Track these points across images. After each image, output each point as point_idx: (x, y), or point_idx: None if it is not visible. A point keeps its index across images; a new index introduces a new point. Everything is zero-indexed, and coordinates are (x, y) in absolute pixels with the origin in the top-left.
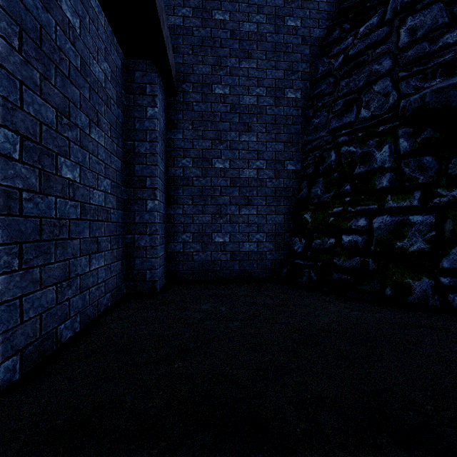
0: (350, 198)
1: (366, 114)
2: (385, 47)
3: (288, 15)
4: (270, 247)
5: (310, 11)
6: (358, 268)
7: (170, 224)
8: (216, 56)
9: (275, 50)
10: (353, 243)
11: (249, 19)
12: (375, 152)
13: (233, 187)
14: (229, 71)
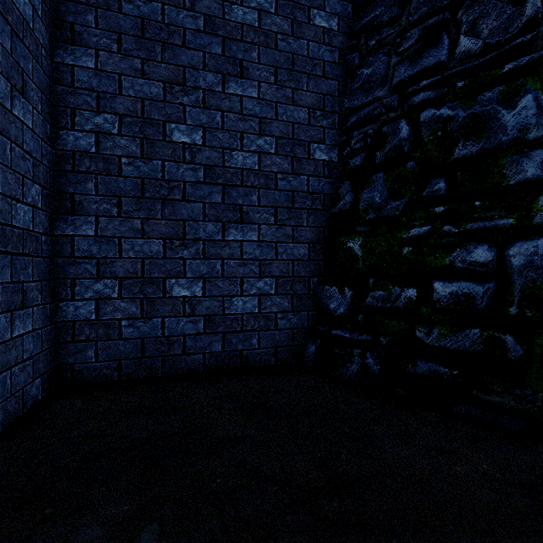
0: (448, 208)
1: (472, 45)
2: None
3: None
4: (283, 304)
5: None
6: (478, 352)
7: (63, 259)
8: None
9: None
10: (461, 299)
11: None
12: (502, 111)
13: (211, 185)
14: None
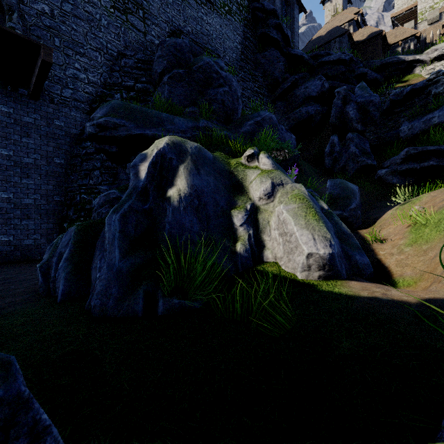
0: (84, 219)
1: (92, 183)
2: (100, 157)
3: (56, 119)
4: (44, 242)
5: (70, 119)
6: None
7: None
8: (2, 132)
9: (47, 136)
10: None
11: (29, 115)
12: (93, 200)
13: (17, 209)
14: (13, 142)
